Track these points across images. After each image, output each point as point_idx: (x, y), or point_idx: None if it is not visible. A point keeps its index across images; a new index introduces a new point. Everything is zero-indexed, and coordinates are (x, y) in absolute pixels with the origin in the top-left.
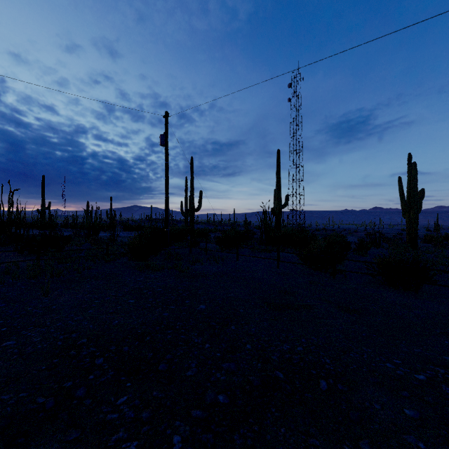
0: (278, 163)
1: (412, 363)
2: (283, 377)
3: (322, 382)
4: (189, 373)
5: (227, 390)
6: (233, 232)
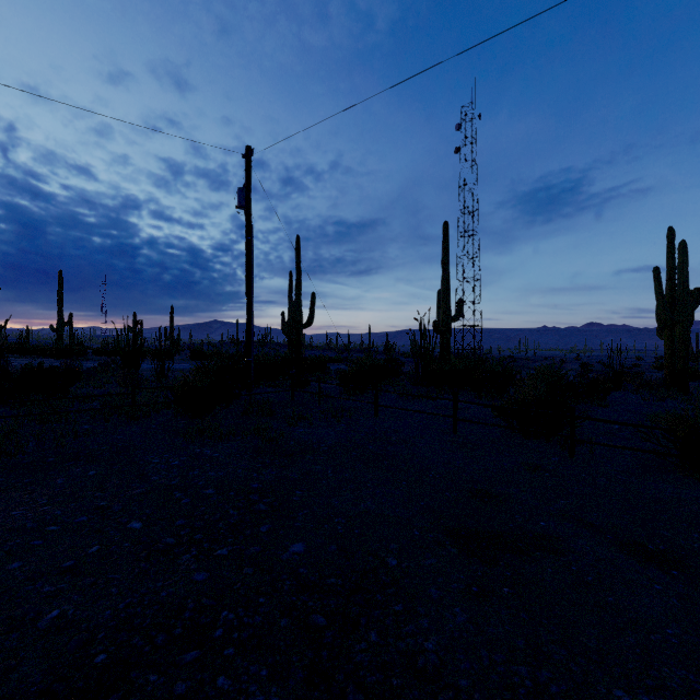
0: (446, 245)
1: None
2: None
3: None
4: None
5: None
6: (369, 363)
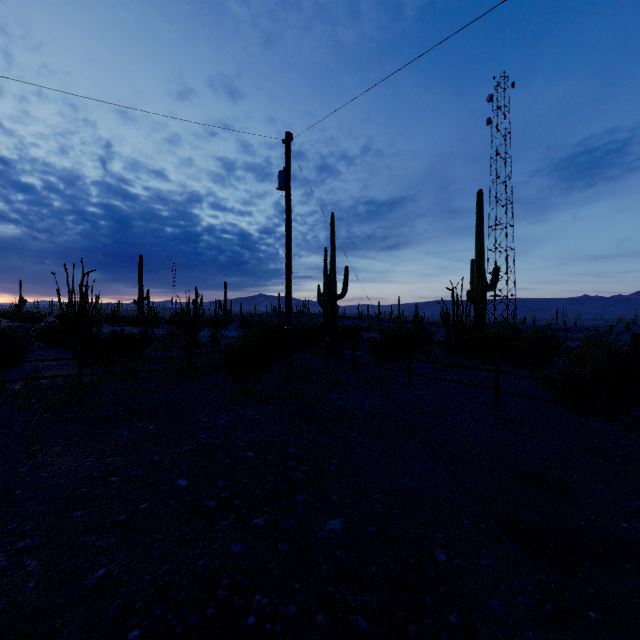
0: (480, 214)
1: None
2: None
3: None
4: None
5: None
6: (400, 332)
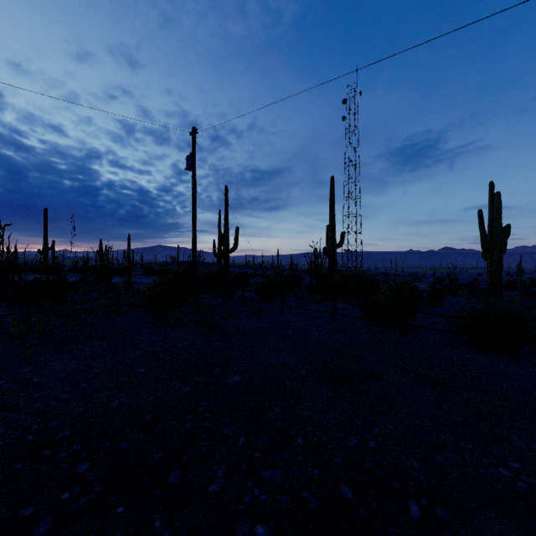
0: (332, 193)
1: (535, 467)
2: (352, 495)
3: (412, 503)
4: (214, 489)
5: (270, 520)
6: (277, 277)
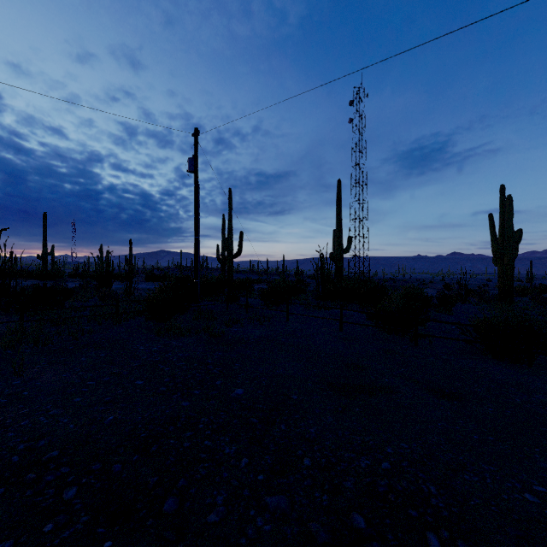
0: (339, 197)
1: None
2: (365, 526)
3: (431, 535)
4: (212, 518)
5: None
6: (282, 283)
